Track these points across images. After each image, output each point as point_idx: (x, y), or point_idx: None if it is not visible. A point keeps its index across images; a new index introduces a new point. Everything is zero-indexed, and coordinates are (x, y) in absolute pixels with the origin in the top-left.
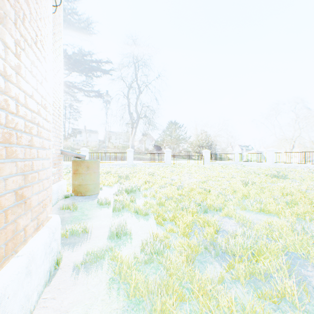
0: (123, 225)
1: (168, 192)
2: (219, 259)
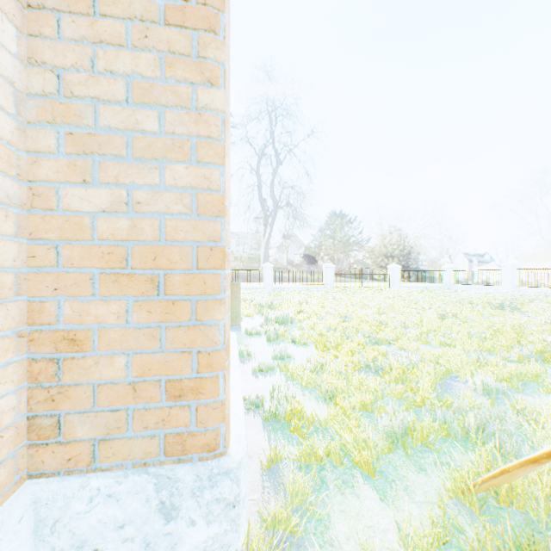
0: (285, 349)
1: (330, 324)
2: (378, 374)
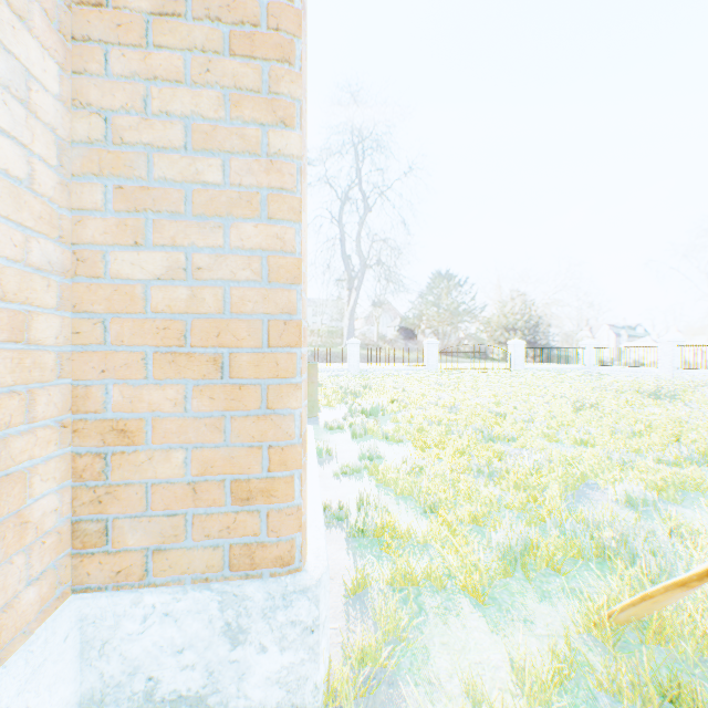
0: (374, 447)
1: (432, 416)
2: (493, 480)
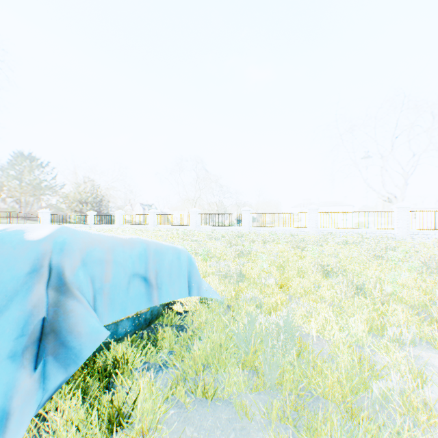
0: None
1: None
2: None
